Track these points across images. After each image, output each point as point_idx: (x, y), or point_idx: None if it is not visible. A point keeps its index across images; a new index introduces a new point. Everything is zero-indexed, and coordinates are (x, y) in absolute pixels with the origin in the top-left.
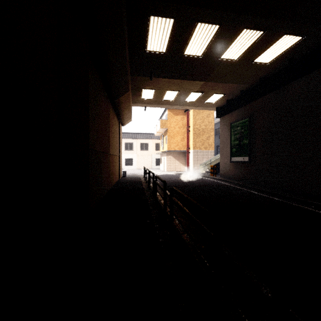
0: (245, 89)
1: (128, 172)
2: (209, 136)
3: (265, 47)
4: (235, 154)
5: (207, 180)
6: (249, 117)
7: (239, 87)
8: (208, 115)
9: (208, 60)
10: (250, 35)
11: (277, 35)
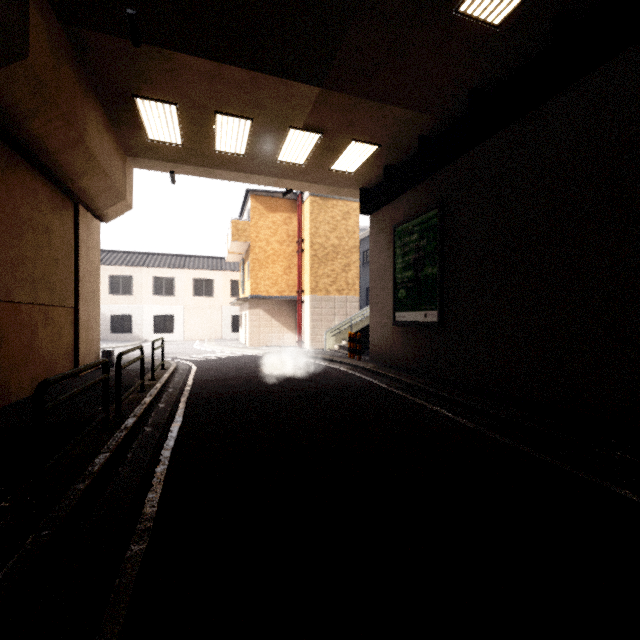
0: (430, 130)
1: (146, 351)
2: (348, 264)
3: None
4: (405, 303)
5: (336, 372)
6: (439, 205)
7: (417, 123)
8: (346, 214)
9: None
10: None
11: None
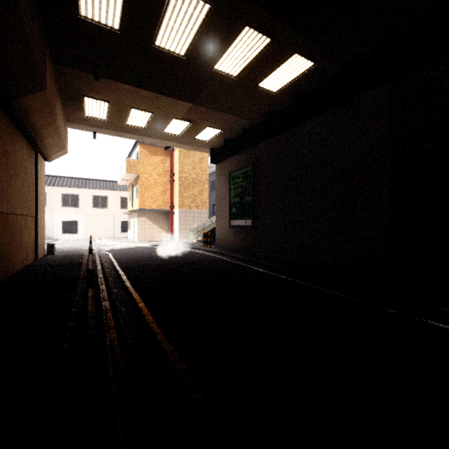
0: (248, 126)
1: (64, 246)
2: (202, 190)
3: (272, 67)
4: (235, 215)
5: (198, 253)
6: (252, 165)
7: (241, 122)
8: (201, 159)
9: (195, 67)
10: (254, 39)
11: (287, 51)
